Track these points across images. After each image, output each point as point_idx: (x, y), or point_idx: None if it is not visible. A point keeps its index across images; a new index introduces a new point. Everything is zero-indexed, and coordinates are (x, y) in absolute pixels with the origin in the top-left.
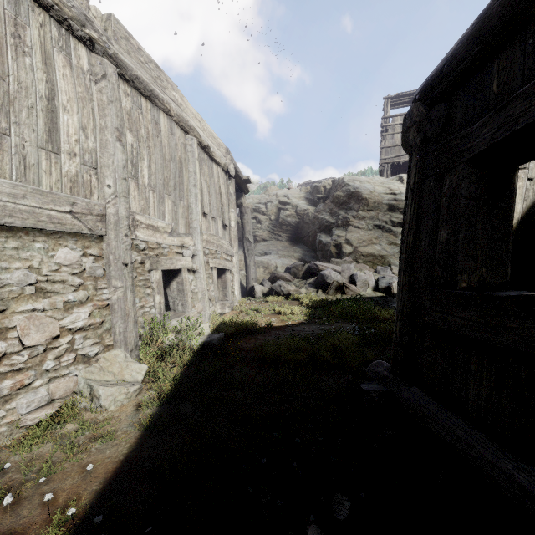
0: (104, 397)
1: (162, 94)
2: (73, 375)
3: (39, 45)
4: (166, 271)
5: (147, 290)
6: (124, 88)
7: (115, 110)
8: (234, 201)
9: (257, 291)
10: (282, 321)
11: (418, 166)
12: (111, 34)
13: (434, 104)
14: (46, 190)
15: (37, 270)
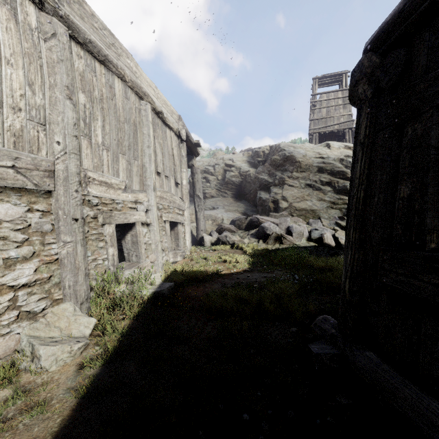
0: (44, 357)
1: (116, 60)
2: (15, 333)
3: None
4: (121, 224)
5: (100, 243)
6: (76, 50)
7: (66, 69)
8: (185, 162)
9: (206, 241)
10: (228, 269)
11: (369, 119)
12: None
13: (389, 52)
14: None
15: None
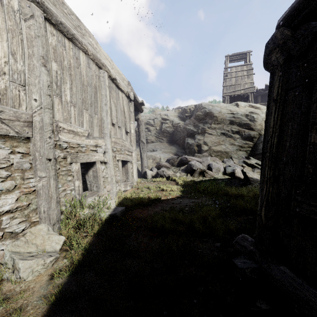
0: (22, 270)
1: (81, 38)
2: (0, 250)
3: None
4: (85, 163)
5: (68, 177)
6: (50, 29)
7: (41, 43)
8: (133, 116)
9: (148, 174)
10: (165, 196)
11: (281, 81)
12: None
13: (299, 26)
14: None
15: None
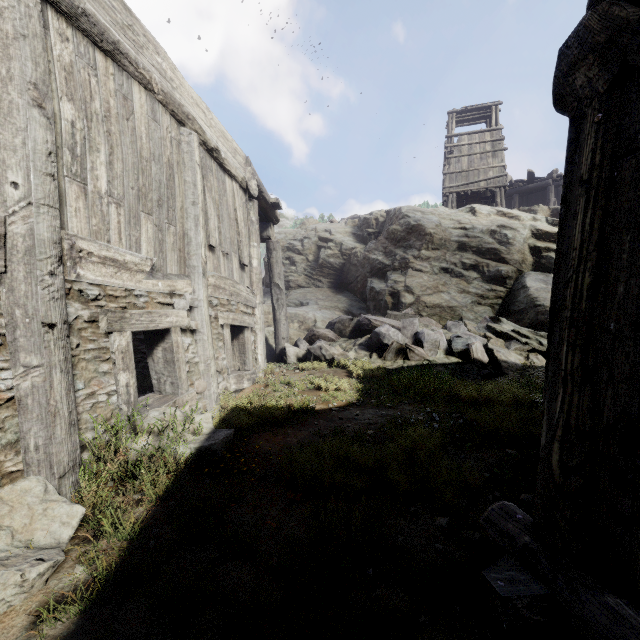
0: None
1: (136, 52)
2: None
3: None
4: (147, 331)
5: (102, 366)
6: (58, 25)
7: (32, 53)
8: (257, 231)
9: (290, 354)
10: (324, 401)
11: (601, 134)
12: None
13: None
14: None
15: None
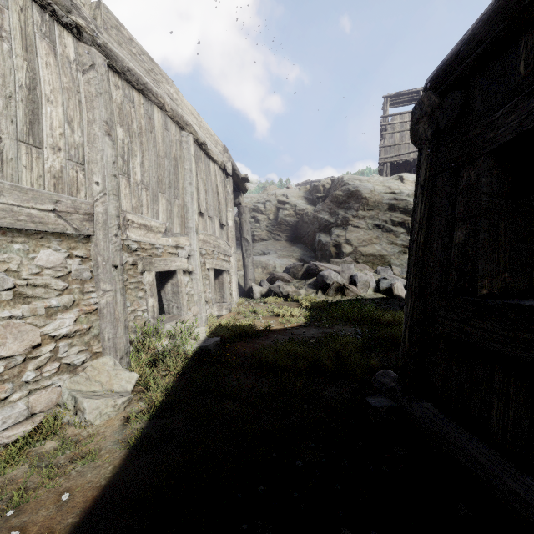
0: (88, 410)
1: (156, 87)
2: (57, 386)
3: (19, 30)
4: (161, 272)
5: (139, 293)
6: (114, 80)
7: (104, 103)
8: (232, 200)
9: (256, 292)
10: (281, 323)
11: (429, 161)
12: (100, 23)
13: (447, 93)
14: (26, 186)
15: (15, 273)
